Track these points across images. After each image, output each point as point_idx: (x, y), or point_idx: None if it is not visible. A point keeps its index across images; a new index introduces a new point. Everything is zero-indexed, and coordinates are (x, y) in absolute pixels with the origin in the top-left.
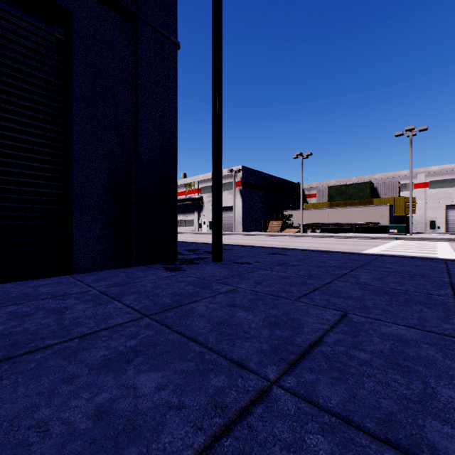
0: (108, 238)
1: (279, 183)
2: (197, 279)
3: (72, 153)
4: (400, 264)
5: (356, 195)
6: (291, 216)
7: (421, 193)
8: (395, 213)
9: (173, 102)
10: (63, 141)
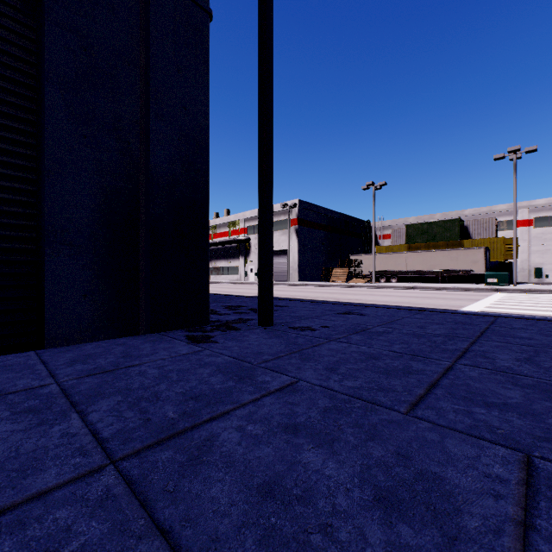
0: (103, 292)
1: (344, 220)
2: (233, 359)
3: (43, 163)
4: (539, 332)
5: (442, 235)
6: (360, 262)
7: (524, 233)
8: (492, 258)
9: (202, 95)
10: (33, 147)
